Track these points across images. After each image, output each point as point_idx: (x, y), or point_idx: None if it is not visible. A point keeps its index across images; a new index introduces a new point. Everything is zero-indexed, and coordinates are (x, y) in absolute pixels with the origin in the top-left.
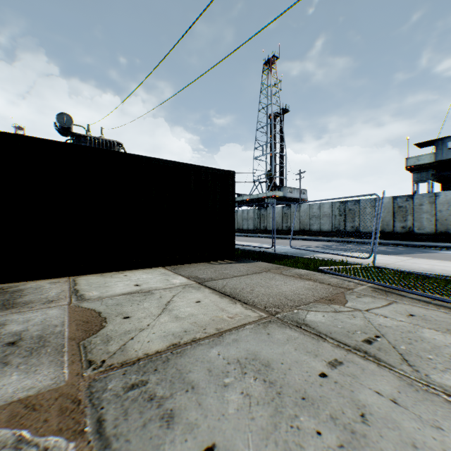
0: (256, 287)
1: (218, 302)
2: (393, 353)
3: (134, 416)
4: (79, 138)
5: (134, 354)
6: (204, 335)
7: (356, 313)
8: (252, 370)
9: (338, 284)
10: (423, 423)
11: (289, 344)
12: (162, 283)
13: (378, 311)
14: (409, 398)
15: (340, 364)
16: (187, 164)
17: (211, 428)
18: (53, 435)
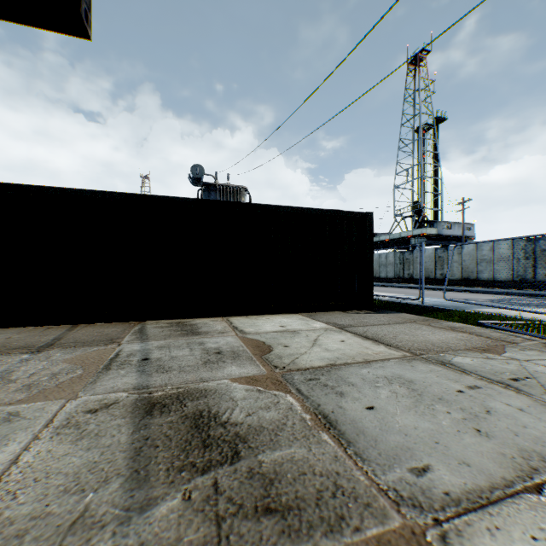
0: (399, 335)
1: (361, 343)
2: (538, 388)
3: (318, 390)
4: (209, 187)
5: (304, 366)
6: (353, 361)
7: (512, 361)
8: (397, 382)
9: (500, 338)
10: (539, 421)
11: (431, 373)
12: (304, 326)
13: (540, 362)
14: (535, 410)
15: (478, 388)
16: (322, 210)
17: (370, 401)
18: (275, 391)
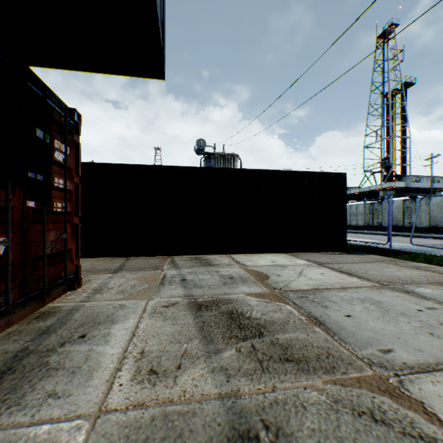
0: (369, 271)
1: (337, 275)
2: None
3: (308, 304)
4: (209, 155)
5: (295, 289)
6: (332, 287)
7: None
8: (368, 302)
9: None
10: None
11: (396, 298)
12: (289, 262)
13: None
14: None
15: (434, 309)
16: (302, 172)
17: (347, 312)
18: (277, 302)
